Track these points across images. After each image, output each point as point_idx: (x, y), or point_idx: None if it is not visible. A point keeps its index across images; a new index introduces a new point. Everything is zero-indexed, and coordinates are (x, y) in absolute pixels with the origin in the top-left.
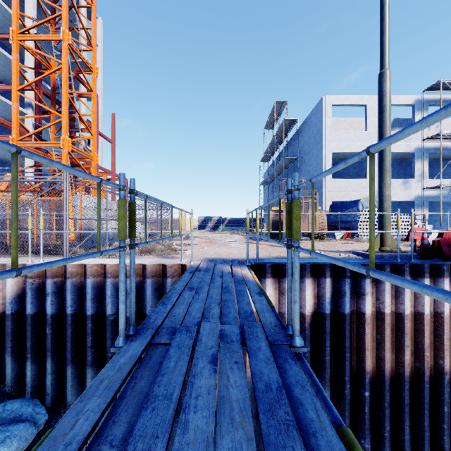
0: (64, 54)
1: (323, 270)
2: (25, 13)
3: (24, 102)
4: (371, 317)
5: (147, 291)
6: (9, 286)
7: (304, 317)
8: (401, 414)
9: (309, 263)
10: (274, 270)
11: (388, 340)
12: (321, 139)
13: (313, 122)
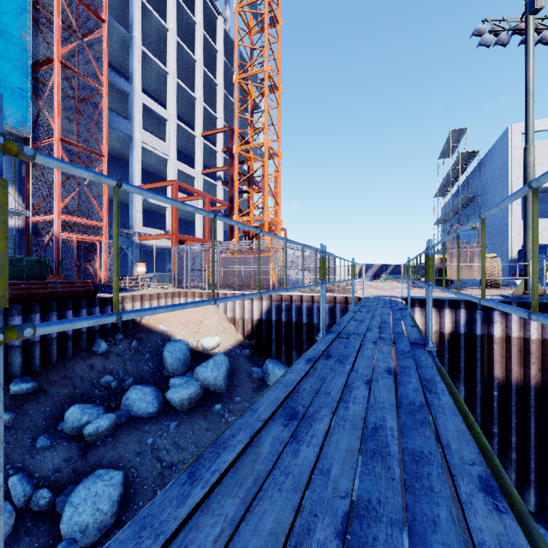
0: (266, 155)
1: (458, 304)
2: (216, 106)
3: (211, 174)
4: (501, 340)
5: (337, 311)
6: (264, 305)
7: (444, 335)
8: (527, 413)
9: (449, 299)
10: (421, 302)
11: (515, 357)
12: (507, 174)
13: (497, 154)
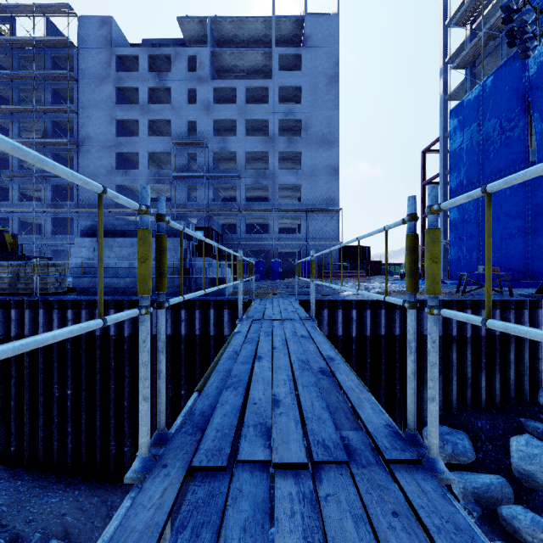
0: None
1: None
2: None
3: None
4: None
5: None
6: None
7: None
8: None
9: None
10: None
11: None
12: None
13: None
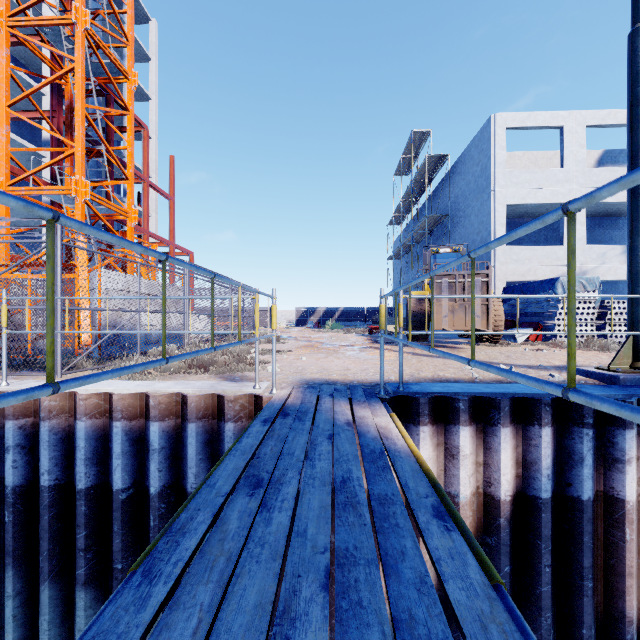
0: (78, 46)
1: (535, 410)
2: (42, 10)
3: None
4: (636, 507)
5: (189, 446)
6: None
7: (497, 504)
8: None
9: (504, 394)
10: (435, 408)
11: None
12: (488, 183)
13: (474, 158)
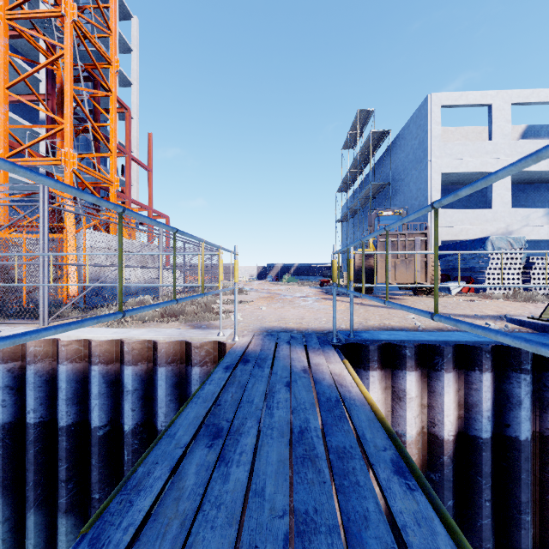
0: (67, 35)
1: (476, 357)
2: (39, 8)
3: None
4: None
5: (159, 388)
6: None
7: (441, 443)
8: None
9: (447, 342)
10: (383, 355)
11: None
12: (425, 154)
13: (412, 132)
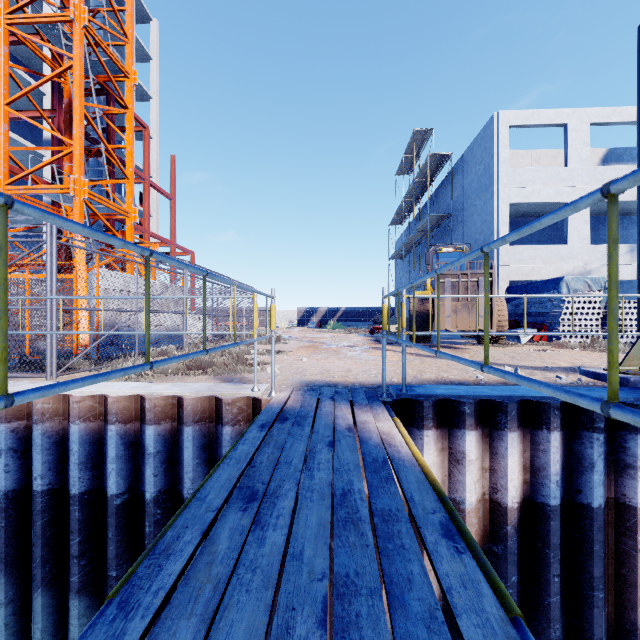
0: (77, 43)
1: (543, 414)
2: (43, 9)
3: None
4: None
5: (185, 450)
6: None
7: (504, 511)
8: None
9: (511, 397)
10: (439, 412)
11: None
12: (491, 182)
13: (476, 156)
